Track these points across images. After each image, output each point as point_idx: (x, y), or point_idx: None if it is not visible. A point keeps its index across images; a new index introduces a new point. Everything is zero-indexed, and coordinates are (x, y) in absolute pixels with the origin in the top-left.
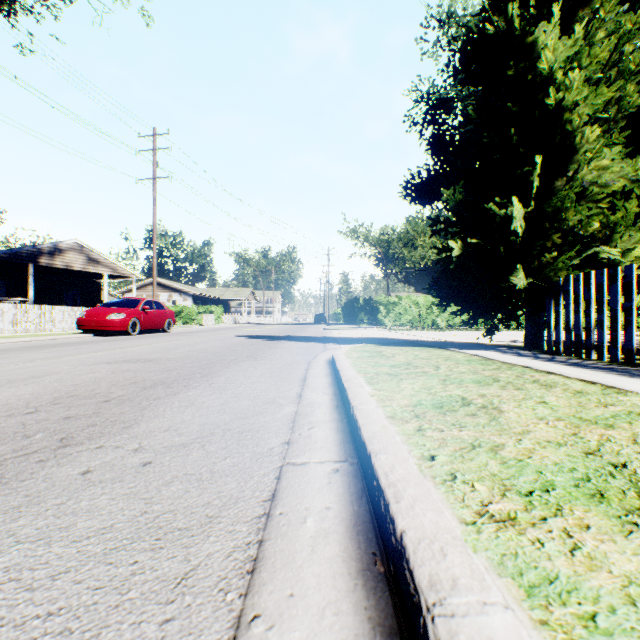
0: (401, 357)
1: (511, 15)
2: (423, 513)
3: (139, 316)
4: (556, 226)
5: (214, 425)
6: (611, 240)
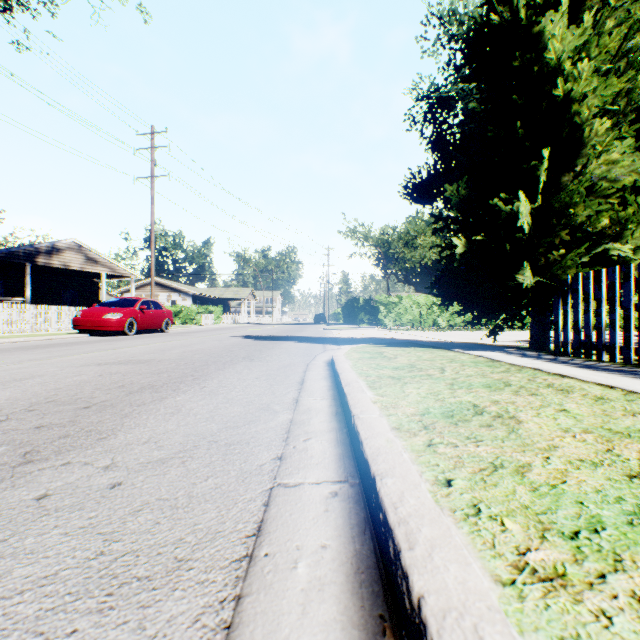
0: (403, 358)
1: (516, 5)
2: (445, 566)
3: (136, 316)
4: (564, 222)
5: (200, 436)
6: (621, 237)
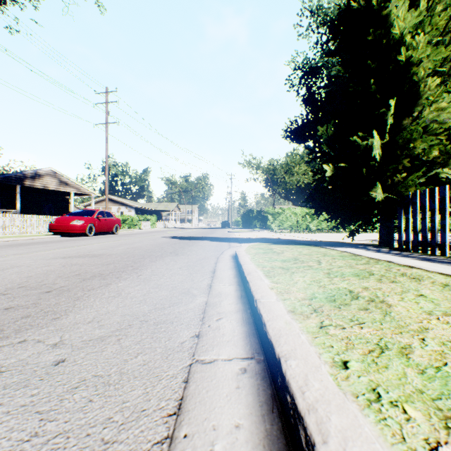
0: (288, 253)
1: None
2: None
3: (94, 222)
4: (405, 153)
5: (134, 316)
6: (448, 164)
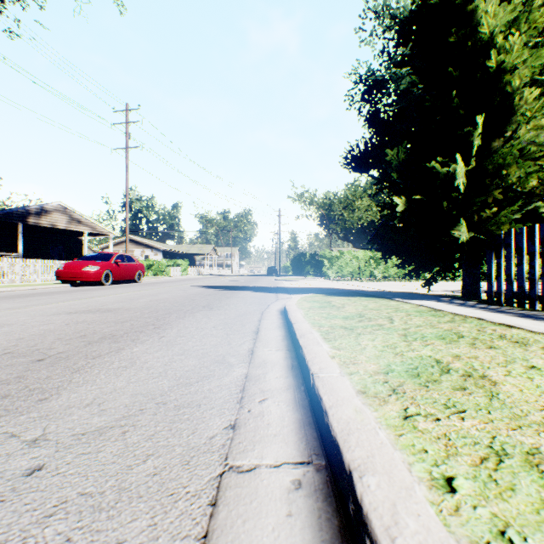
0: (351, 308)
1: None
2: None
3: (112, 268)
4: (495, 183)
5: (148, 396)
6: None
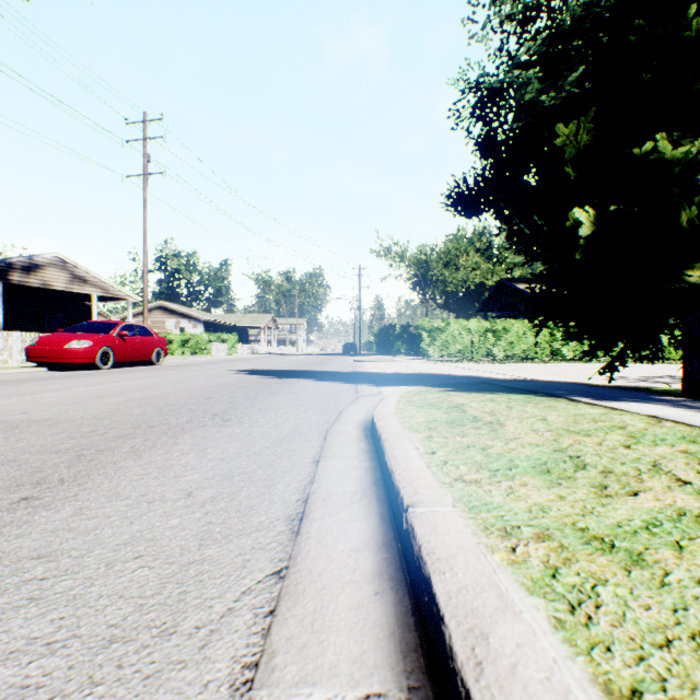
0: (520, 426)
1: None
2: None
3: (113, 344)
4: None
5: None
6: None
